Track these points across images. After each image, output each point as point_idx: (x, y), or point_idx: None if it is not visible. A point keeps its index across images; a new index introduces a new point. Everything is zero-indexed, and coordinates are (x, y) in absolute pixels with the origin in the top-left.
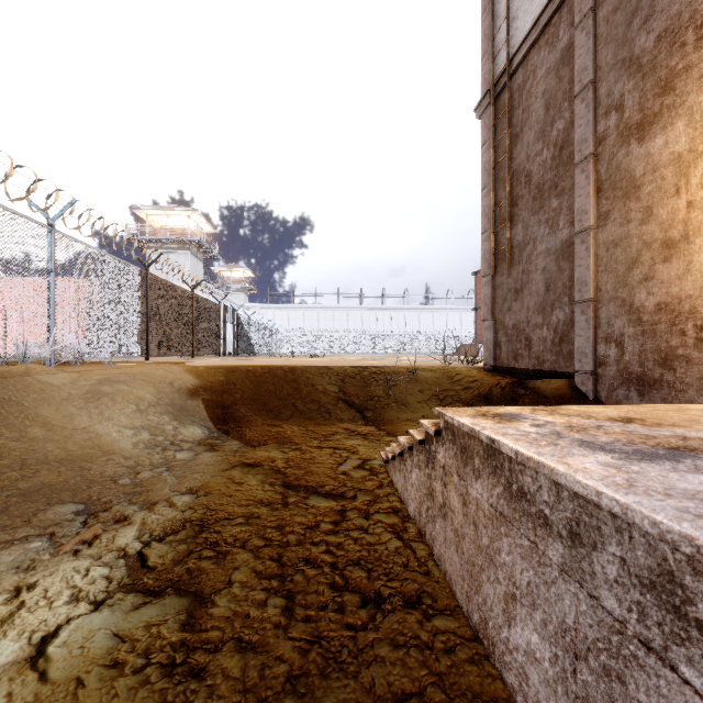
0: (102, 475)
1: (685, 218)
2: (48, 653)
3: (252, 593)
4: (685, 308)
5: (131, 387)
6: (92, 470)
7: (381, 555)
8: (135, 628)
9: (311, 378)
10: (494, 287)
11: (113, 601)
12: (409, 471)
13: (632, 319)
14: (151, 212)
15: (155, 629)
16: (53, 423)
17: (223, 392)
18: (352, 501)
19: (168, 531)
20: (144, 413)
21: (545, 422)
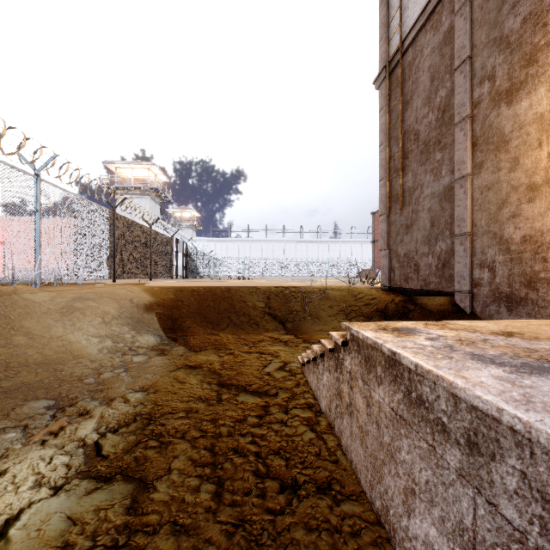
0: (72, 375)
1: (547, 166)
2: (9, 535)
3: (187, 480)
4: (547, 239)
5: (98, 303)
6: (64, 371)
7: (298, 445)
8: (86, 512)
9: (243, 296)
10: (389, 223)
11: (70, 486)
12: (321, 374)
13: (502, 248)
14: (119, 166)
15: (103, 513)
16: (34, 333)
17: (173, 307)
18: (274, 398)
19: (121, 423)
20: (108, 324)
21: (437, 336)
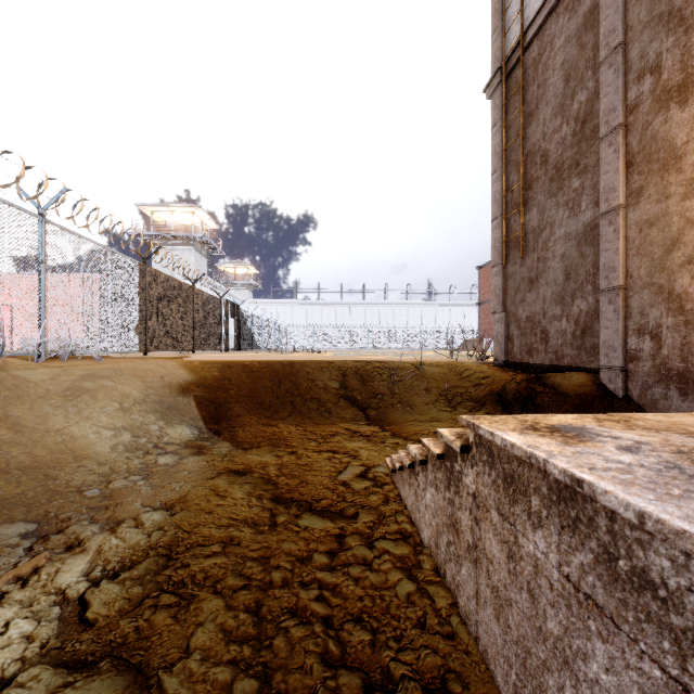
0: (68, 484)
1: None
2: None
3: (213, 671)
4: None
5: (116, 383)
6: (58, 479)
7: (390, 606)
8: None
9: (311, 374)
10: (506, 277)
11: (24, 680)
12: (421, 489)
13: (671, 307)
14: (155, 209)
15: None
16: (23, 423)
17: (217, 389)
18: (352, 522)
19: (126, 563)
20: (127, 412)
21: (634, 442)
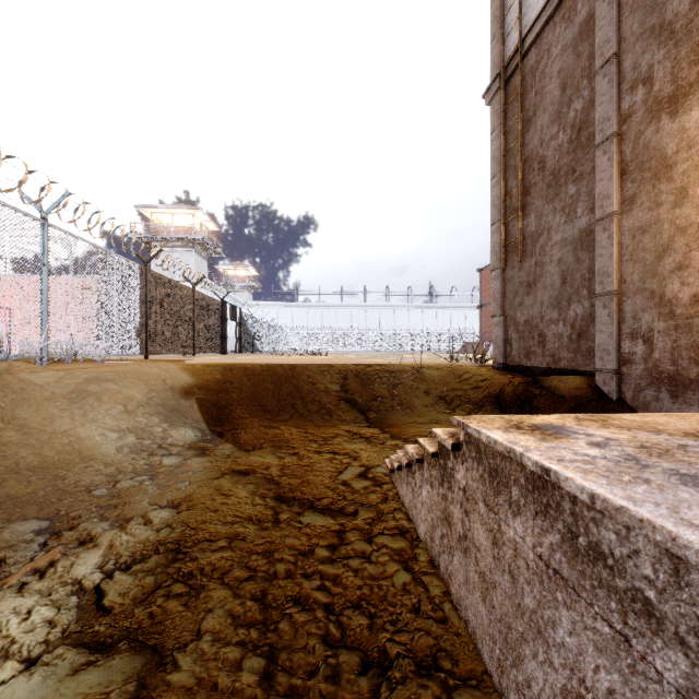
0: (77, 484)
1: None
2: None
3: (223, 651)
4: None
5: (120, 386)
6: (67, 479)
7: (387, 594)
8: None
9: (312, 376)
10: (504, 281)
11: (50, 659)
12: (418, 486)
13: (662, 312)
14: (155, 210)
15: None
16: (31, 425)
17: (219, 391)
18: (352, 519)
19: (137, 556)
20: (132, 414)
21: (604, 439)
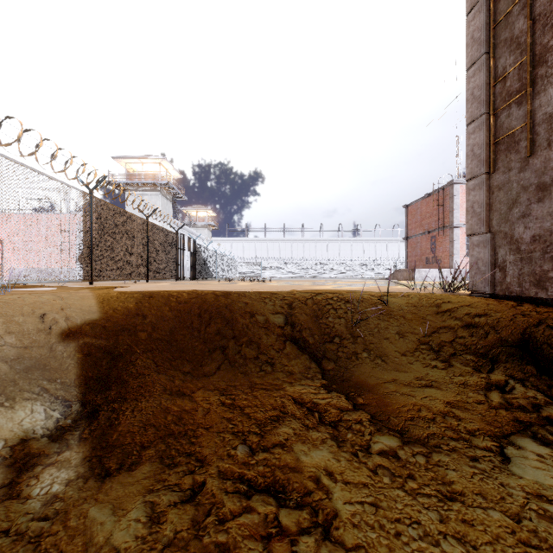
0: None
1: None
2: None
3: None
4: None
5: None
6: None
7: None
8: None
9: (249, 309)
10: (491, 189)
11: None
12: None
13: None
14: (128, 161)
15: None
16: None
17: (121, 332)
18: None
19: None
20: None
21: None
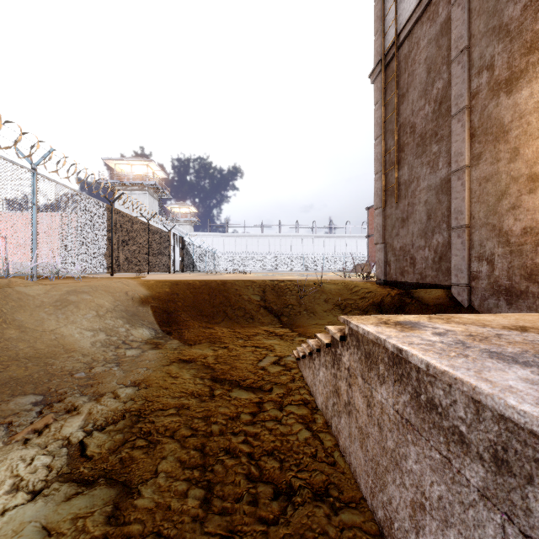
0: (62, 369)
1: None
2: None
3: (174, 484)
4: None
5: (93, 296)
6: (55, 365)
7: (293, 445)
8: (63, 521)
9: (238, 289)
10: (385, 217)
11: (49, 491)
12: (317, 369)
13: (501, 241)
14: (118, 162)
15: (81, 523)
16: (26, 326)
17: (168, 301)
18: (268, 394)
19: (109, 421)
20: (102, 318)
21: (445, 330)
